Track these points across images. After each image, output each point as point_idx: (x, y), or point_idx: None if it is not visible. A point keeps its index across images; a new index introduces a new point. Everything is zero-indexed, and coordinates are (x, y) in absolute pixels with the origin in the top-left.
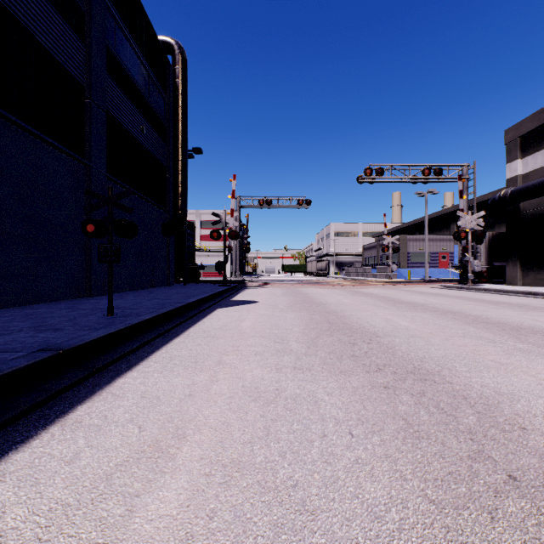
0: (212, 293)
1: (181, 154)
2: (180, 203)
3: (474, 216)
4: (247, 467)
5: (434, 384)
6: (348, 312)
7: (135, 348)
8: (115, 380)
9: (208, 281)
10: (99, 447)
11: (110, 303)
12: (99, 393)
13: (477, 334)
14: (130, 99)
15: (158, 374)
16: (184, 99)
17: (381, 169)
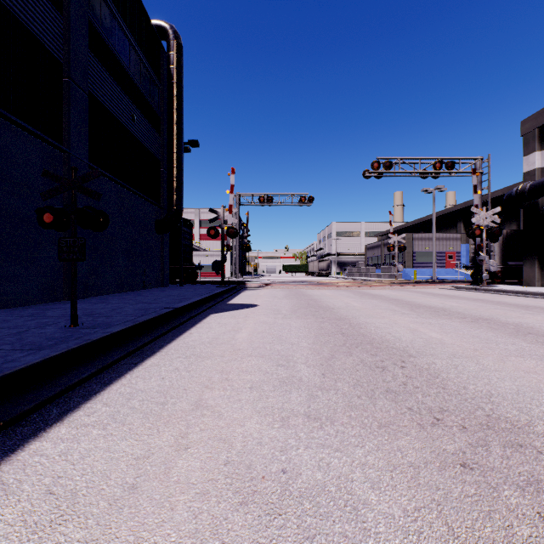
0: (206, 296)
1: (176, 146)
2: (175, 198)
3: (490, 212)
4: None
5: (542, 457)
6: (362, 319)
7: (86, 377)
8: (24, 445)
9: (206, 282)
10: None
11: (74, 311)
12: None
13: (536, 352)
14: (118, 83)
15: (99, 430)
16: (179, 87)
17: (389, 162)
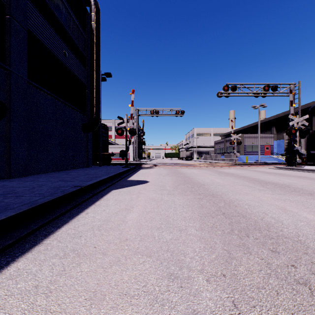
0: (112, 174)
1: (95, 75)
2: (95, 109)
3: (301, 118)
4: None
5: None
6: (231, 195)
7: None
8: None
9: (116, 164)
10: None
11: None
12: None
13: None
14: (53, 28)
15: None
16: (98, 36)
17: (234, 86)
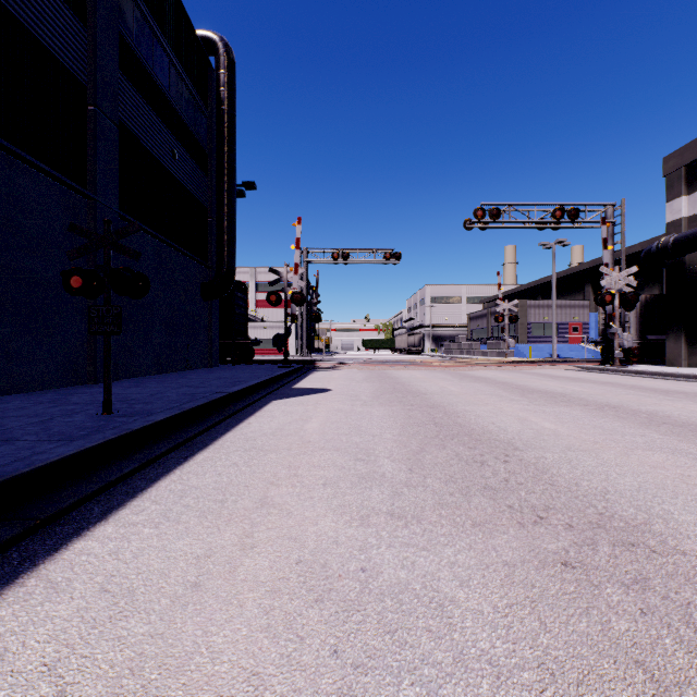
0: (266, 378)
1: (227, 189)
2: (226, 255)
3: (623, 273)
4: None
5: (654, 556)
6: (461, 406)
7: (128, 472)
8: (67, 544)
9: (265, 361)
10: None
11: (107, 396)
12: (23, 581)
13: (668, 444)
14: (155, 111)
15: (150, 529)
16: (232, 114)
17: (496, 210)
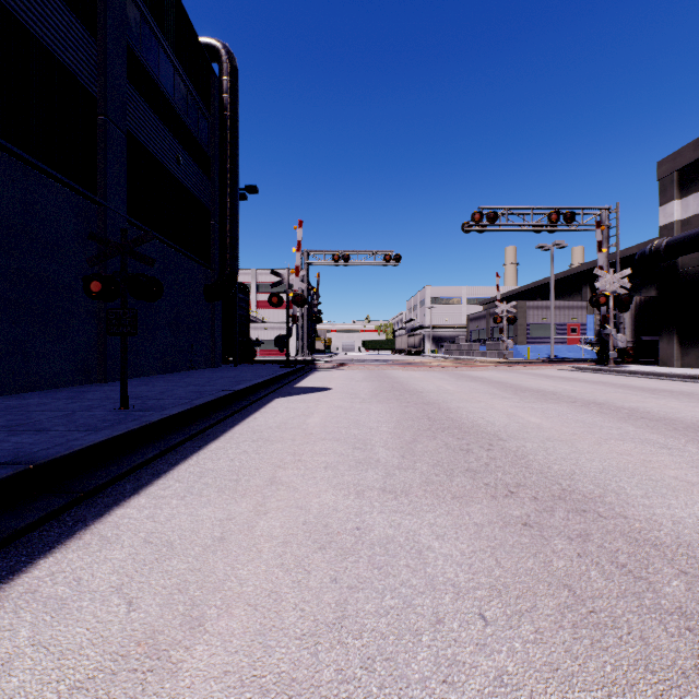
0: (269, 377)
1: (230, 193)
2: (229, 258)
3: (617, 275)
4: (305, 695)
5: (600, 519)
6: (454, 403)
7: (151, 457)
8: (110, 511)
9: (266, 361)
10: (52, 646)
11: (124, 392)
12: (80, 536)
13: (640, 436)
14: (161, 118)
15: (178, 501)
16: (234, 120)
17: (494, 213)
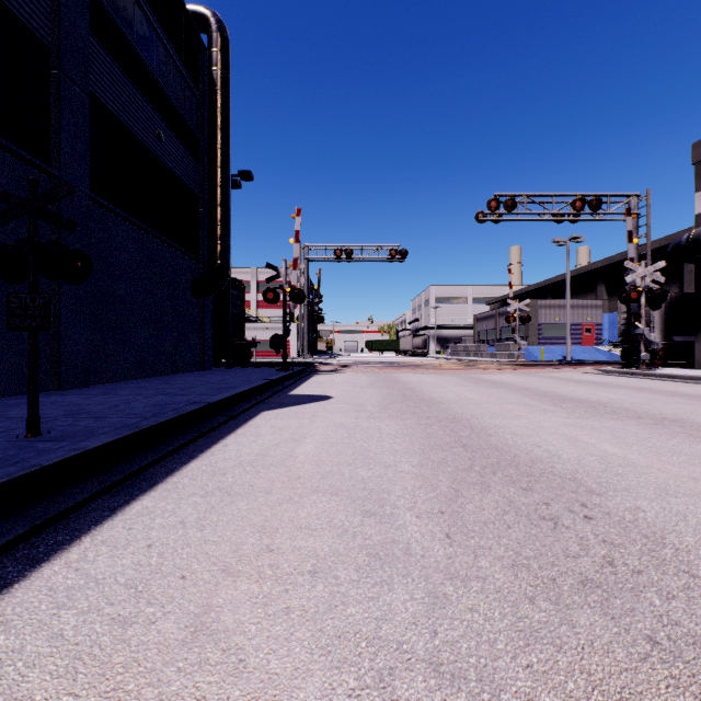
0: (259, 383)
1: (220, 177)
2: (219, 249)
3: (650, 268)
4: None
5: None
6: (488, 419)
7: (1, 545)
8: None
9: (262, 364)
10: None
11: (32, 412)
12: None
13: None
14: (137, 86)
15: None
16: (225, 96)
17: (512, 201)
